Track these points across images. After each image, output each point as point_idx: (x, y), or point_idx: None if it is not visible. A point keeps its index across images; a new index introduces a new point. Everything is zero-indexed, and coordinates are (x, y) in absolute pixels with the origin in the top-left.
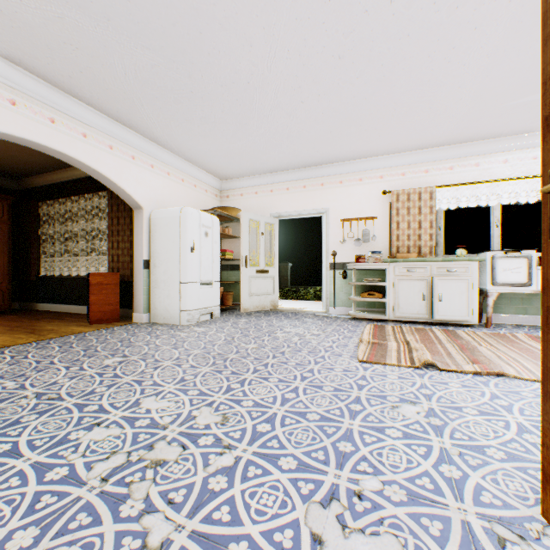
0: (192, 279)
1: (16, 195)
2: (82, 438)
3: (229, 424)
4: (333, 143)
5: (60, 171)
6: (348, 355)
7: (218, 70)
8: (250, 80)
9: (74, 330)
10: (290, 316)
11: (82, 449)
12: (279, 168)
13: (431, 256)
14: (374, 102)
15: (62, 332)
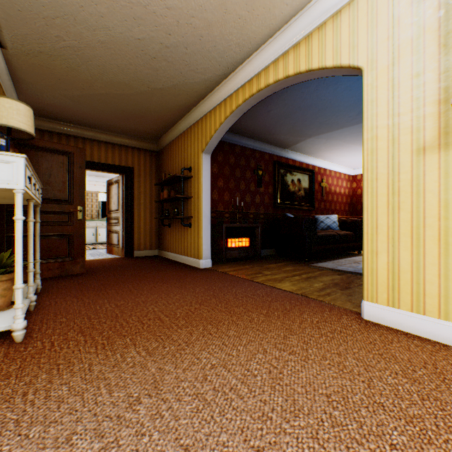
0: None
1: None
2: None
3: None
4: None
5: None
6: None
7: None
8: None
9: None
10: None
11: None
12: None
13: (97, 219)
14: None
15: None
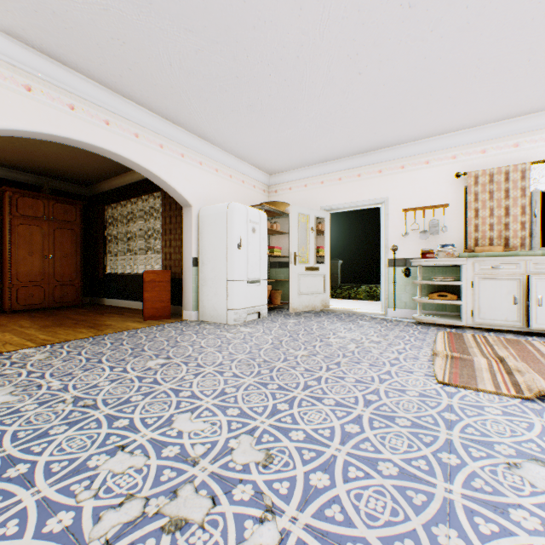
0: (238, 277)
1: (88, 200)
2: (101, 467)
3: (272, 467)
4: (395, 121)
5: (122, 176)
6: (421, 372)
7: (264, 46)
8: (299, 53)
9: (128, 326)
10: (342, 318)
11: (97, 485)
12: (331, 156)
13: (523, 249)
14: (450, 62)
15: (118, 327)
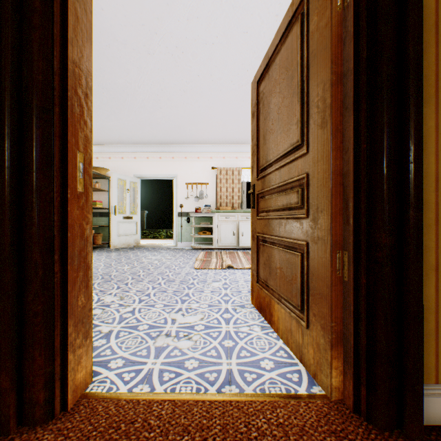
0: None
1: None
2: None
3: (125, 299)
4: (181, 133)
5: None
6: (189, 267)
7: (102, 80)
8: (125, 90)
9: None
10: (150, 250)
11: None
12: (142, 142)
13: (239, 209)
14: (205, 116)
15: None
